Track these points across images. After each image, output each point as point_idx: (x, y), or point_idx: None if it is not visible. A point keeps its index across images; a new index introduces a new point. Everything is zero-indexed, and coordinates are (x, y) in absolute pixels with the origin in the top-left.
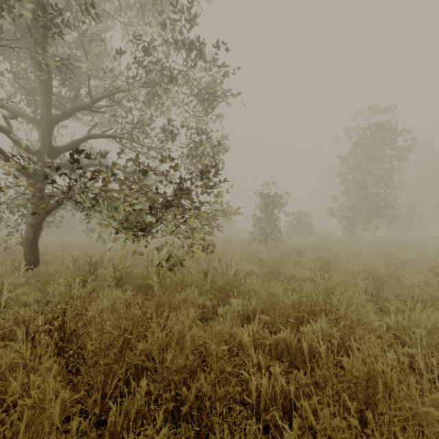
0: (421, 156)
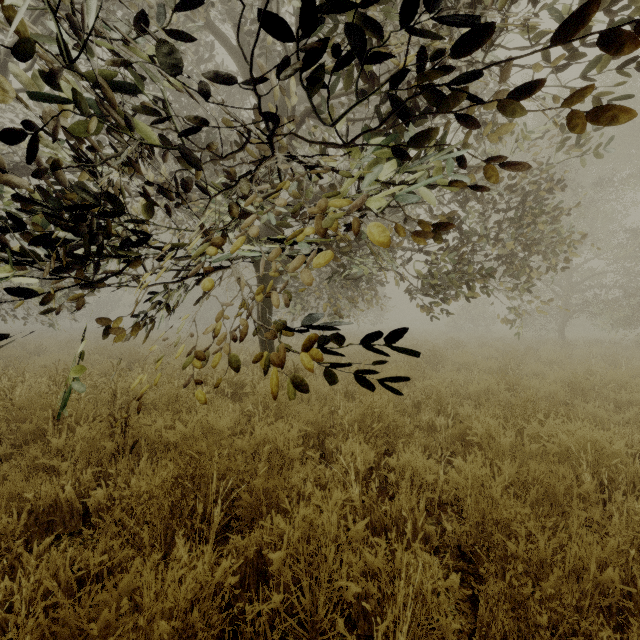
0: None
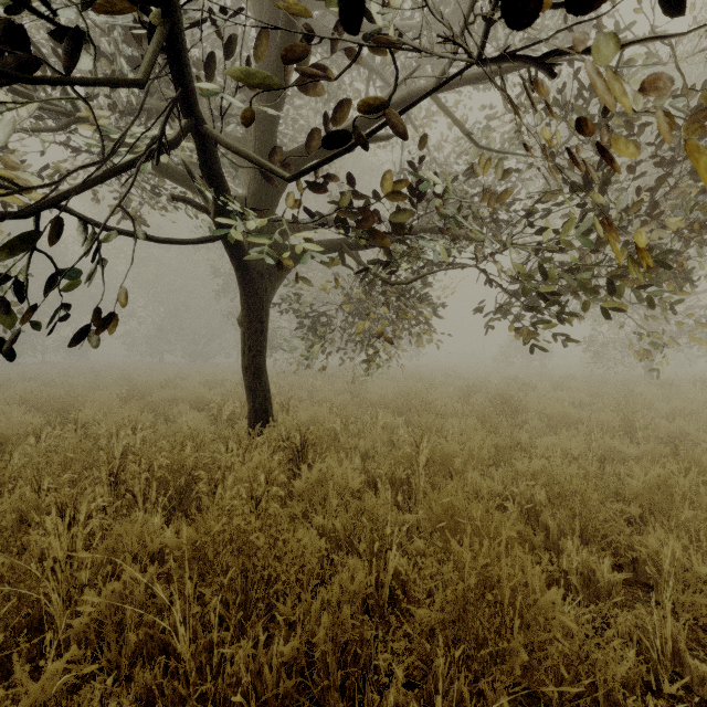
0: None
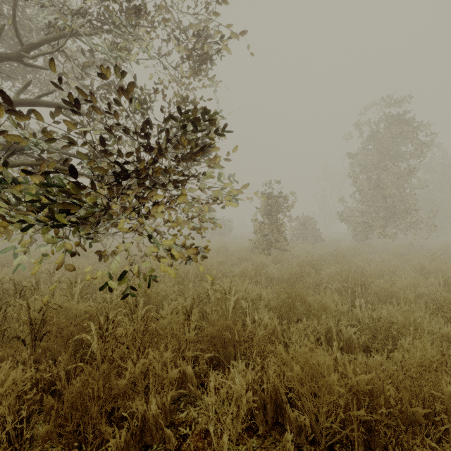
0: (432, 156)
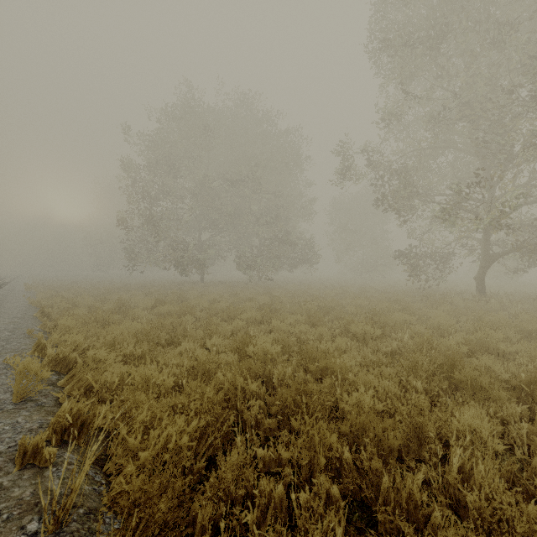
0: None
